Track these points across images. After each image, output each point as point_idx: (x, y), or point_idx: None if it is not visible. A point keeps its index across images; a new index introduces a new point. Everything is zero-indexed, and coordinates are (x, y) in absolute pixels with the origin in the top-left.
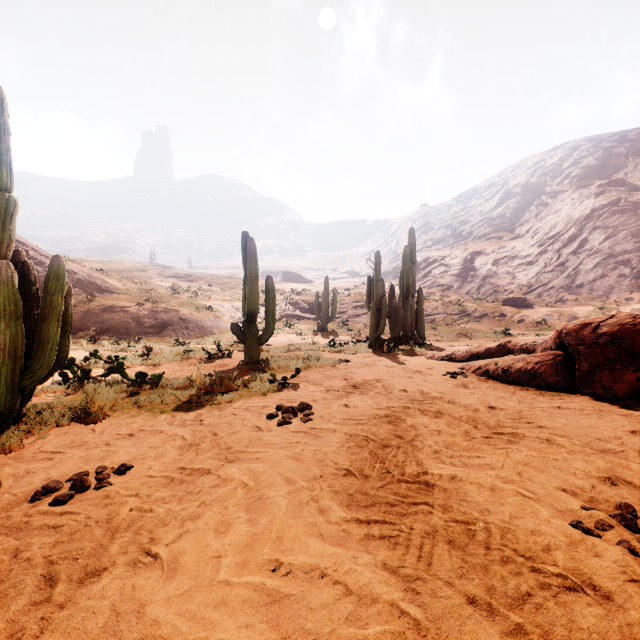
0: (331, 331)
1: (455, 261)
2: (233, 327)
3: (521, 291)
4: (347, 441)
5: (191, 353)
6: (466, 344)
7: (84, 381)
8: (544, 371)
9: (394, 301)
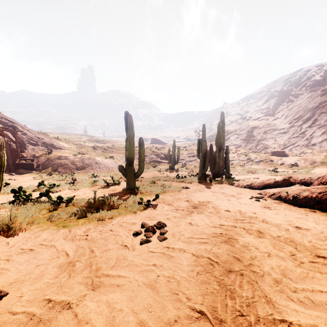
0: (176, 169)
1: (242, 132)
2: (119, 167)
3: (280, 148)
4: (195, 264)
5: (97, 182)
6: (254, 177)
7: (26, 201)
8: (326, 199)
9: (213, 152)
